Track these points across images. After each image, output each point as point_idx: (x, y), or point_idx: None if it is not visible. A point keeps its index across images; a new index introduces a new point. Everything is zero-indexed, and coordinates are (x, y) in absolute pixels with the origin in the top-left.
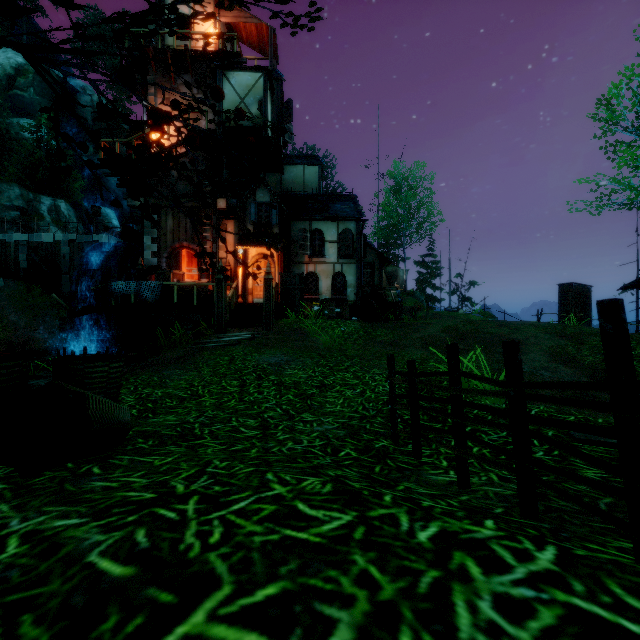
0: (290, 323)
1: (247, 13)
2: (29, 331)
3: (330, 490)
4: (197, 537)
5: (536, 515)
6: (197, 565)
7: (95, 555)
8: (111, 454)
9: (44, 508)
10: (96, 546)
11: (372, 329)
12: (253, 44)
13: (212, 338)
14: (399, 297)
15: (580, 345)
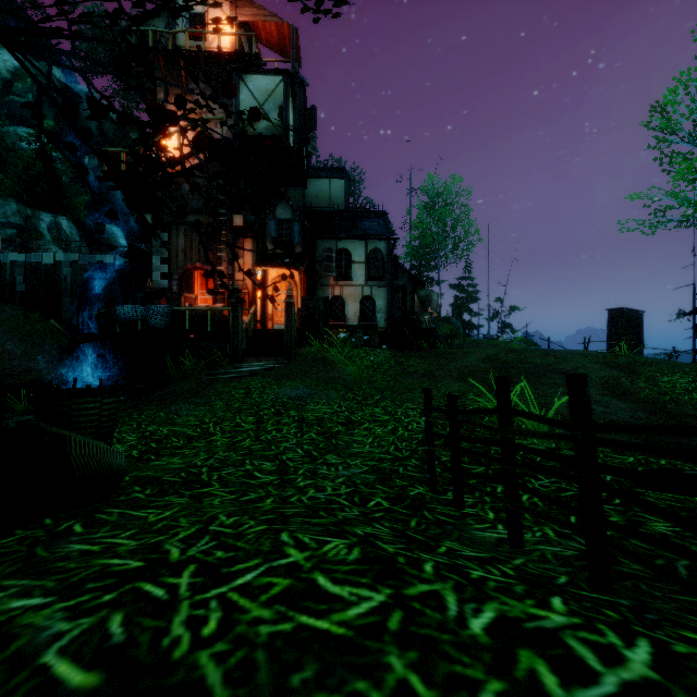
0: (314, 352)
1: (266, 11)
2: (26, 361)
3: (358, 557)
4: (187, 626)
5: (610, 587)
6: (182, 671)
7: (52, 653)
8: (99, 506)
9: (3, 582)
10: (56, 639)
11: (404, 358)
12: (273, 45)
13: (227, 368)
14: (433, 323)
15: (634, 376)
